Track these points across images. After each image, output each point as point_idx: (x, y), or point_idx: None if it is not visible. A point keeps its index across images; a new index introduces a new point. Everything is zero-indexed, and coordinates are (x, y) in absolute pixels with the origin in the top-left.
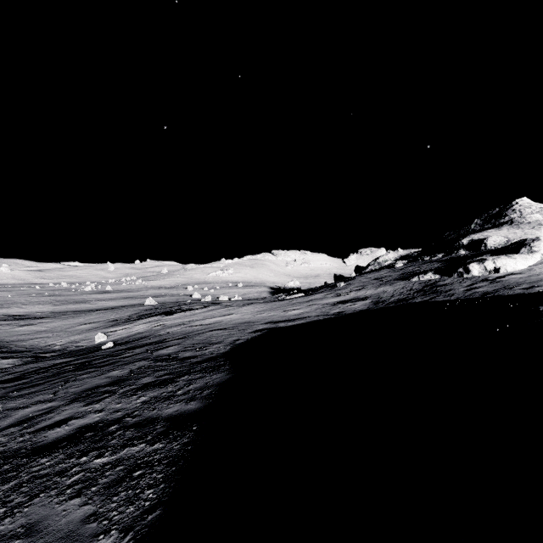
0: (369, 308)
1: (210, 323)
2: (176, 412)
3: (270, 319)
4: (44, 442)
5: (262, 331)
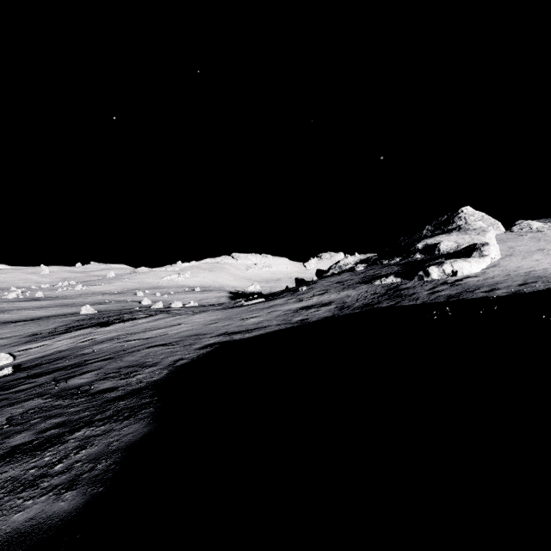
0: (334, 314)
1: (152, 336)
2: (27, 524)
3: (224, 330)
4: None
5: (213, 346)
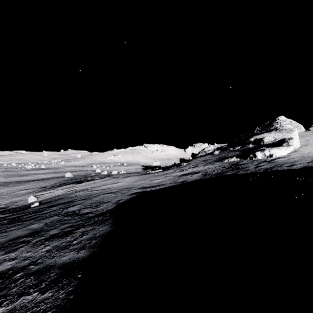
0: (201, 178)
1: (104, 189)
2: (68, 260)
3: (141, 186)
4: None
5: (136, 194)
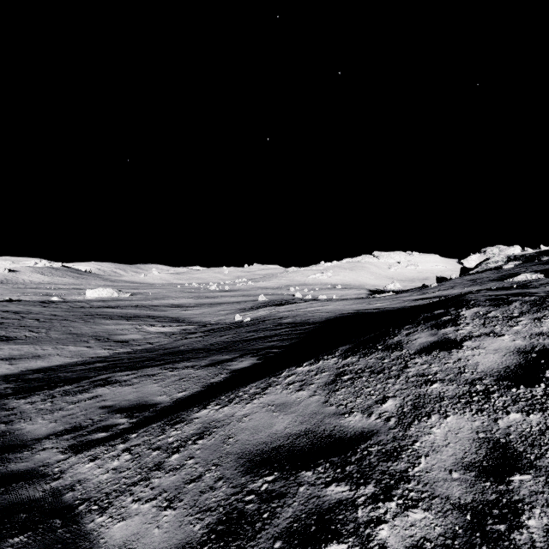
0: None
1: (311, 310)
2: (298, 332)
3: (356, 308)
4: (247, 339)
5: (348, 313)
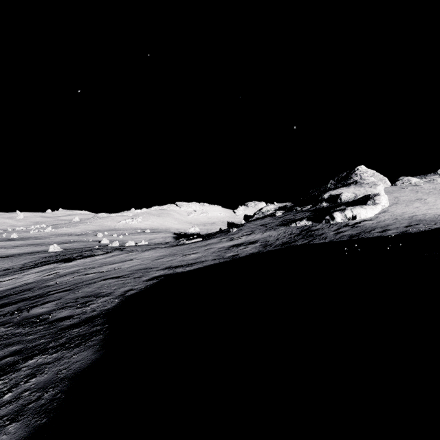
0: (259, 251)
1: (107, 270)
2: None
3: (168, 264)
4: None
5: (158, 278)
